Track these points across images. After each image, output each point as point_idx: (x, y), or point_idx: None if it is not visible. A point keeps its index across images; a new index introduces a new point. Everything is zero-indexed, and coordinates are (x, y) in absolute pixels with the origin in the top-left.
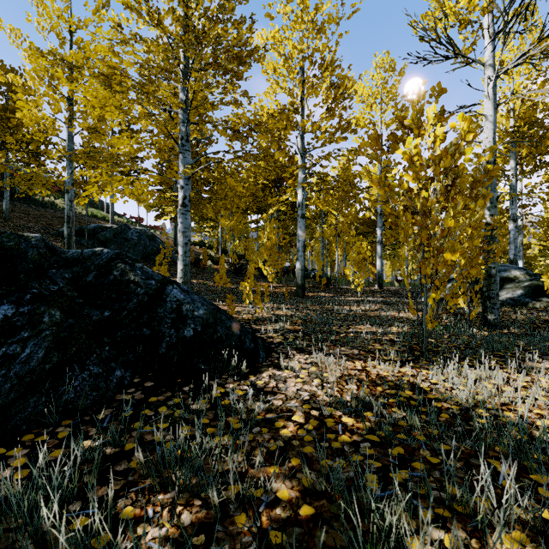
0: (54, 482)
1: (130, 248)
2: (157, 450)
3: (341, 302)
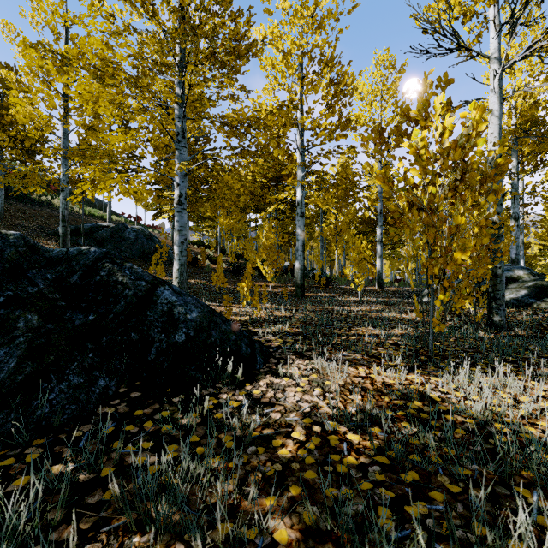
0: (8, 524)
1: (127, 247)
2: (135, 479)
3: (341, 302)
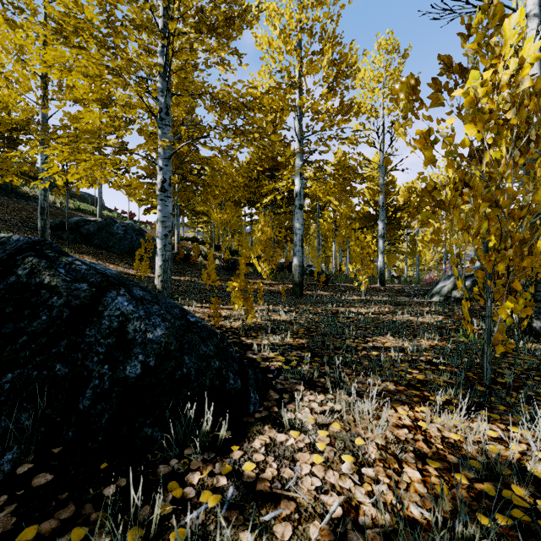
0: None
1: (115, 243)
2: None
3: (345, 302)
